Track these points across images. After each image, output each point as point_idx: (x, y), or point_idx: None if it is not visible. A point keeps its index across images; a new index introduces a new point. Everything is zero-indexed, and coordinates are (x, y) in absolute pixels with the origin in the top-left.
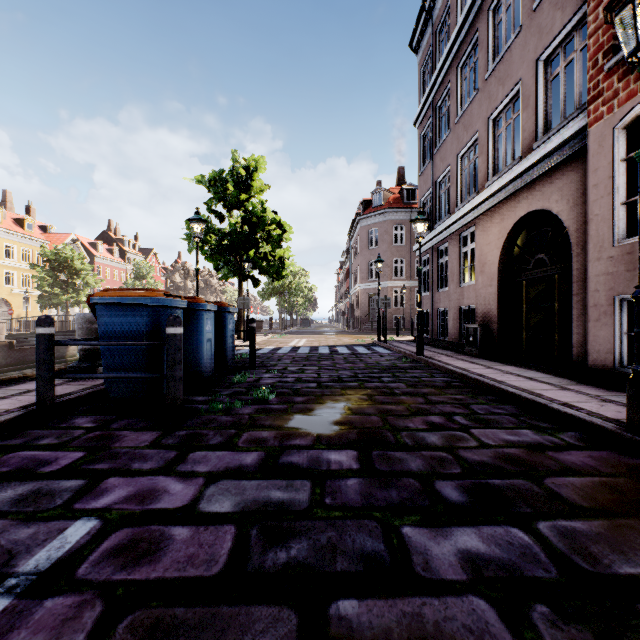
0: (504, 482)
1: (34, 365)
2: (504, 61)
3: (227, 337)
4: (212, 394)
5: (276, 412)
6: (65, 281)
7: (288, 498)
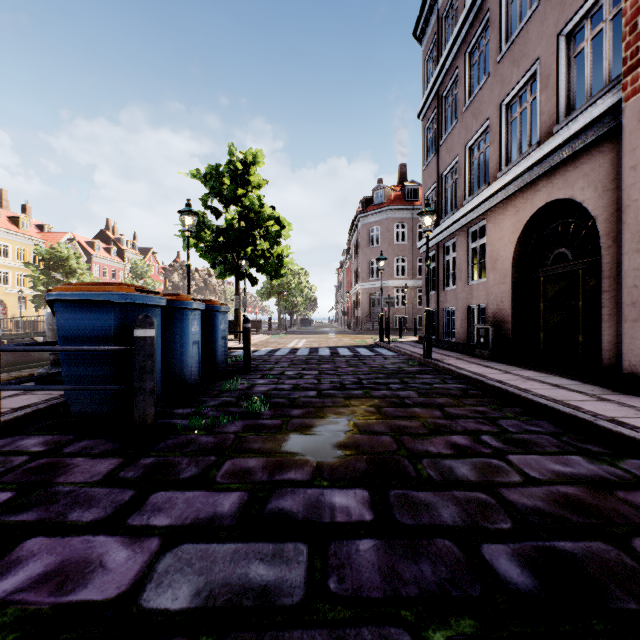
0: (578, 546)
1: (26, 366)
2: (519, 40)
3: (218, 339)
4: (196, 405)
5: (268, 430)
6: (60, 280)
7: (275, 579)
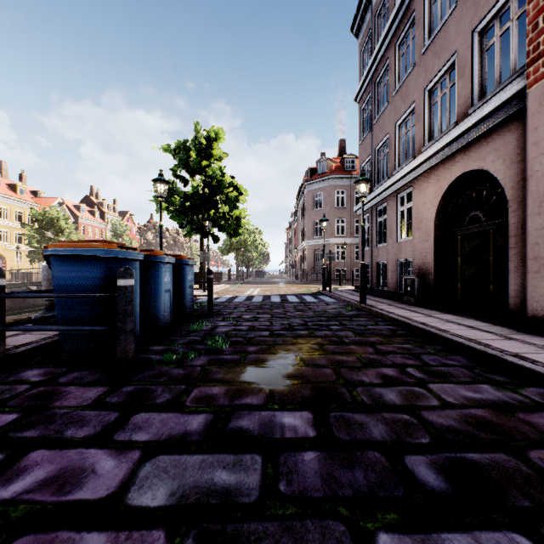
0: (484, 457)
1: (23, 311)
2: (440, 36)
3: (186, 288)
4: (168, 343)
5: (229, 363)
6: (51, 238)
7: (235, 483)
